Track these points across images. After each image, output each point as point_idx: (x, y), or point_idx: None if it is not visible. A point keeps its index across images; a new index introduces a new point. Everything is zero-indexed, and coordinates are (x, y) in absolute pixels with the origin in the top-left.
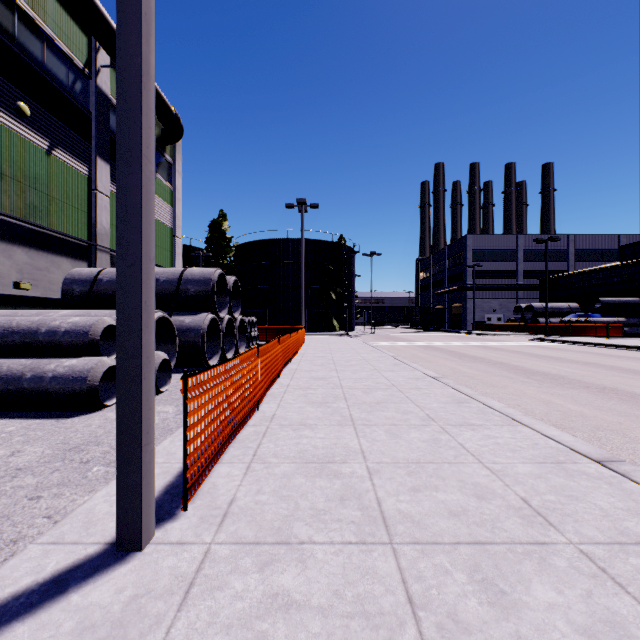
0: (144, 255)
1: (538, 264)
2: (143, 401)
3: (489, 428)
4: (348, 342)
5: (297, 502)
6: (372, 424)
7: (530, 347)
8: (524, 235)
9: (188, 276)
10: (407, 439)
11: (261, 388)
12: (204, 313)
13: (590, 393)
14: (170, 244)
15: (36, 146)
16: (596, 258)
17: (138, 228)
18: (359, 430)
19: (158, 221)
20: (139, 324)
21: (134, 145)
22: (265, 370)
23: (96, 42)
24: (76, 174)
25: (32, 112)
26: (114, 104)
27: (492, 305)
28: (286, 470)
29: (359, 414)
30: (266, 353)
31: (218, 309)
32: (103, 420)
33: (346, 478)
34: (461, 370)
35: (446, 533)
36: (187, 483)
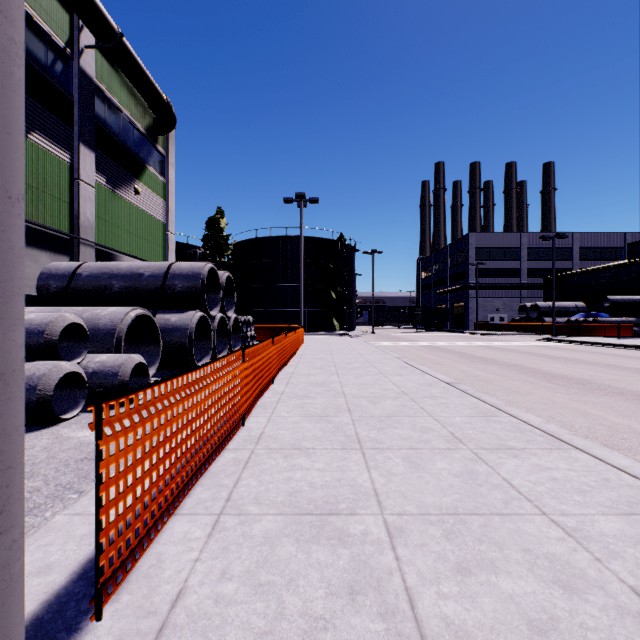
0: None
1: (542, 263)
2: None
3: (535, 454)
4: (349, 342)
5: (281, 599)
6: (385, 447)
7: (540, 348)
8: (528, 233)
9: (175, 270)
10: (433, 472)
11: (247, 399)
12: (192, 311)
13: (628, 401)
14: (163, 240)
15: None
16: (601, 256)
17: None
18: (369, 457)
19: (149, 215)
20: None
21: None
22: (253, 376)
23: (79, 20)
24: (56, 161)
25: None
26: (100, 89)
27: (495, 304)
28: (269, 528)
29: (367, 432)
30: (255, 356)
31: (209, 307)
32: (52, 439)
33: (356, 545)
34: (474, 373)
35: None
36: (100, 576)
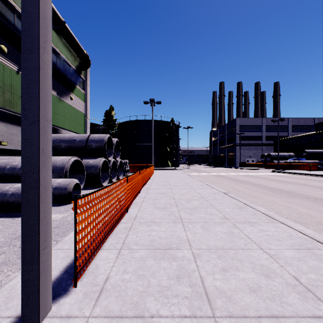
0: (41, 116)
1: (273, 133)
2: (40, 219)
3: (261, 224)
4: (176, 173)
5: (149, 280)
6: (193, 222)
7: (271, 175)
8: (266, 118)
9: (91, 138)
10: (214, 232)
11: (129, 200)
12: (100, 158)
13: (309, 201)
14: (84, 122)
15: (11, 69)
16: (302, 130)
17: (36, 97)
18: (185, 226)
19: (77, 110)
20: (37, 165)
21: (34, 39)
22: (131, 189)
23: None
24: None
25: (8, 51)
26: (54, 48)
27: (249, 154)
28: (142, 254)
29: (185, 215)
30: (132, 180)
31: (108, 156)
32: None
33: (180, 261)
34: (237, 188)
35: (250, 307)
36: (76, 269)
